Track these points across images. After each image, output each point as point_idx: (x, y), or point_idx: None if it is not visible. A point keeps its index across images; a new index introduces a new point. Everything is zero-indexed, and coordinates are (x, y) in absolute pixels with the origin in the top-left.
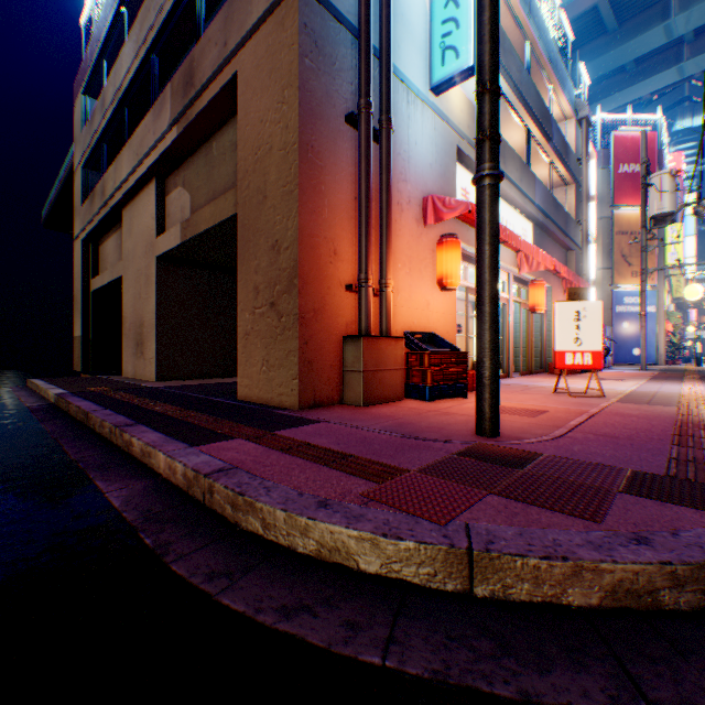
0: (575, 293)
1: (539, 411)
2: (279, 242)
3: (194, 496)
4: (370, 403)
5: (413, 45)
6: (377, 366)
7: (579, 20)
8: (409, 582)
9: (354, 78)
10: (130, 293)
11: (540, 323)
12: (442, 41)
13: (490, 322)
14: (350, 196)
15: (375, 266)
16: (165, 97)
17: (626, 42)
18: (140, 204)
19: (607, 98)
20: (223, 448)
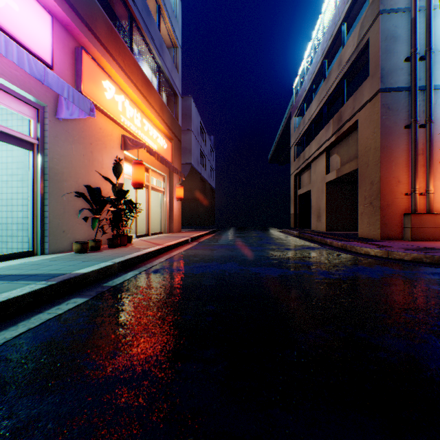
0: None
1: None
2: (372, 181)
3: (342, 248)
4: (414, 240)
5: None
6: (419, 225)
7: None
8: (377, 256)
9: (409, 108)
10: (314, 196)
11: None
12: None
13: None
14: (407, 157)
15: (423, 182)
16: (329, 124)
17: None
18: (318, 161)
19: None
20: (348, 242)
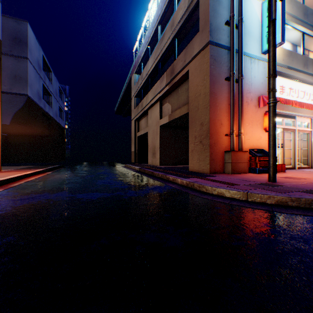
0: None
1: (304, 178)
2: (202, 123)
3: (188, 187)
4: (233, 173)
5: (253, 40)
6: (236, 161)
7: None
8: (235, 198)
9: (228, 64)
10: (150, 137)
11: None
12: (266, 34)
13: (272, 147)
14: (226, 104)
15: (236, 126)
16: (164, 76)
17: None
18: (154, 109)
19: None
20: (192, 179)
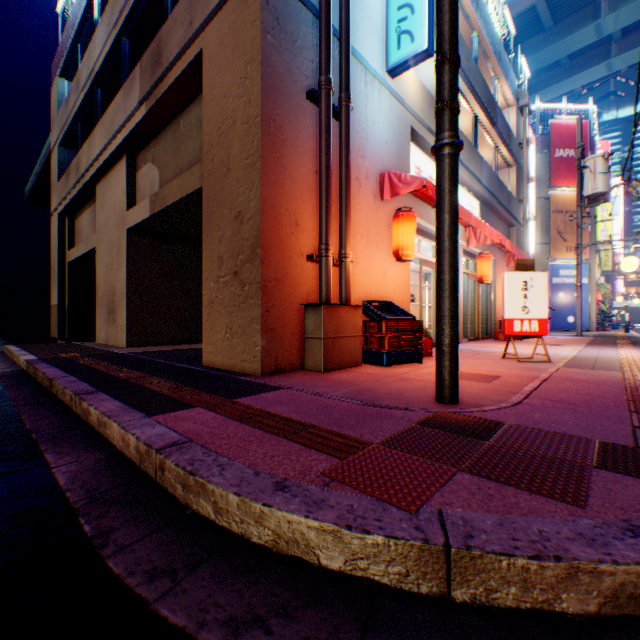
0: (523, 264)
1: (492, 376)
2: (242, 213)
3: (146, 471)
4: (330, 369)
5: (371, 29)
6: (337, 333)
7: (519, 18)
8: (377, 581)
9: (314, 57)
10: (103, 264)
11: (485, 293)
12: (398, 26)
13: (450, 290)
14: (311, 170)
15: (334, 237)
16: (135, 76)
17: (561, 39)
18: (112, 179)
19: (543, 90)
20: (180, 418)
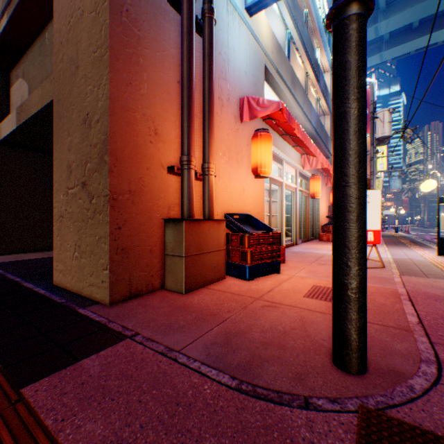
0: None
1: None
2: (90, 115)
3: None
4: (193, 288)
5: None
6: (199, 249)
7: None
8: None
9: None
10: None
11: (312, 205)
12: None
13: (359, 210)
14: (173, 78)
15: (198, 151)
16: None
17: None
18: None
19: None
20: None
